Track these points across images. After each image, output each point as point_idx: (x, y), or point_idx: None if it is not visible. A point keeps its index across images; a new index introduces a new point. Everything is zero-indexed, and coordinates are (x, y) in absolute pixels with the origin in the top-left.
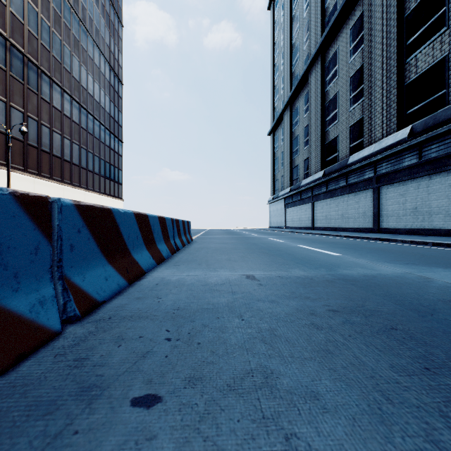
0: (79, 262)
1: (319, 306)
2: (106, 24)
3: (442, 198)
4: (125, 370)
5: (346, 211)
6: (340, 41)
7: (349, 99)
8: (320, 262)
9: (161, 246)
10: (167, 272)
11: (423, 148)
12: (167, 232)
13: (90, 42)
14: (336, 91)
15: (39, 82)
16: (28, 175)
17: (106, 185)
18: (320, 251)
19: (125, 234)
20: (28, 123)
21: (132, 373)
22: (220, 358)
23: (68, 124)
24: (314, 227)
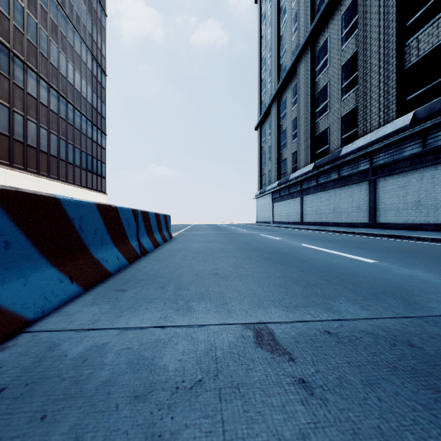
0: None
1: None
2: (87, 11)
3: None
4: None
5: (338, 205)
6: (330, 28)
7: (341, 88)
8: (365, 279)
9: (103, 252)
10: (84, 316)
11: (428, 135)
12: (122, 229)
13: (70, 28)
14: (327, 80)
15: (11, 65)
16: None
17: (88, 179)
18: (338, 254)
19: None
20: None
21: None
22: None
23: (45, 113)
24: (303, 222)
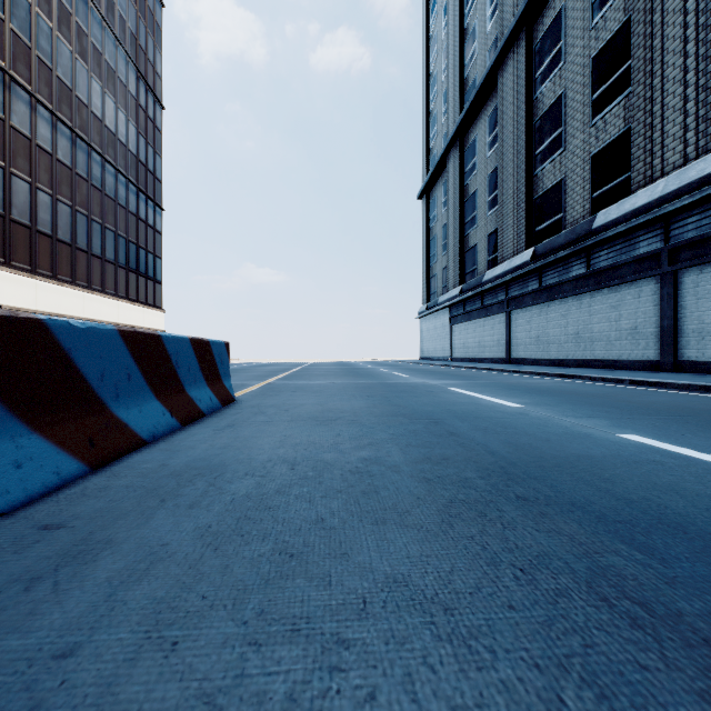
0: None
1: None
2: None
3: None
4: None
5: (586, 325)
6: None
7: (590, 100)
8: None
9: None
10: None
11: None
12: None
13: (96, 20)
14: (559, 92)
15: None
16: None
17: (130, 283)
18: None
19: None
20: None
21: None
22: None
23: (47, 164)
24: (511, 359)
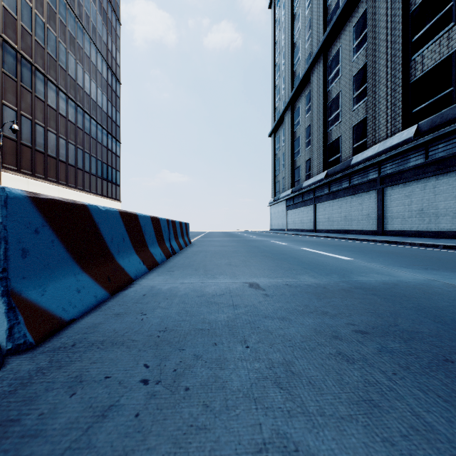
0: (37, 271)
1: (342, 326)
2: (103, 21)
3: (449, 199)
4: (67, 445)
5: (349, 212)
6: (342, 39)
7: (352, 98)
8: (330, 267)
9: (154, 249)
10: (158, 279)
11: (430, 147)
12: (161, 234)
13: (87, 40)
14: (339, 90)
15: (33, 79)
16: (21, 176)
17: (103, 187)
18: (327, 254)
19: (107, 236)
20: (21, 122)
21: (77, 454)
22: (216, 418)
23: (64, 123)
24: (316, 230)
